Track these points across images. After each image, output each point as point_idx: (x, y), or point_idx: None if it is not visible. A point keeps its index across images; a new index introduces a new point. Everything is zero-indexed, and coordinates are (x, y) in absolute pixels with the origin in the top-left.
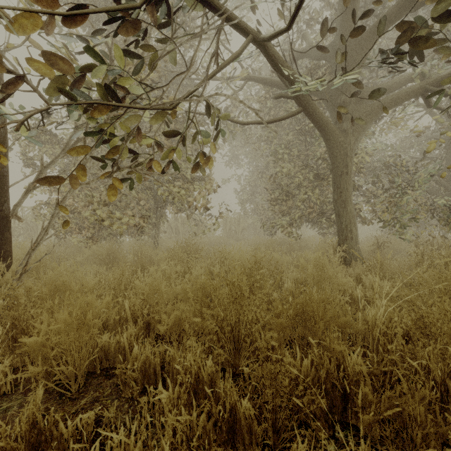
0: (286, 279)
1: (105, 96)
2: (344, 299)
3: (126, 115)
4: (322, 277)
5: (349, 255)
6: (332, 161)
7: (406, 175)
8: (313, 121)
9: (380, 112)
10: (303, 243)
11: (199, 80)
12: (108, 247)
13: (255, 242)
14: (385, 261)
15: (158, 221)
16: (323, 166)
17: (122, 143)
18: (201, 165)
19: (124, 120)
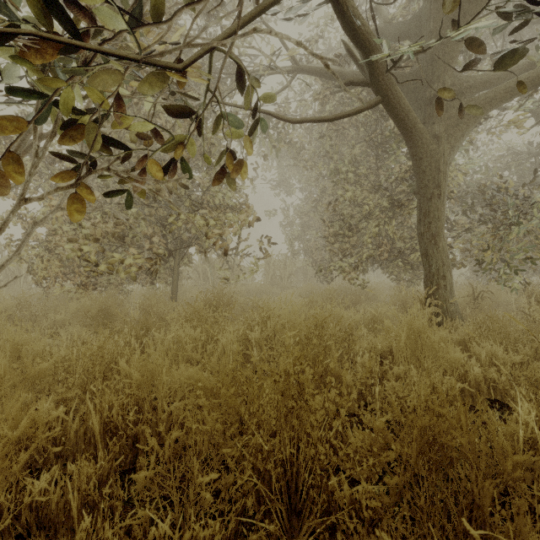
0: (360, 349)
1: (48, 28)
2: (460, 387)
3: (98, 76)
4: (419, 349)
5: (442, 311)
6: (419, 179)
7: (515, 201)
8: (396, 119)
9: (487, 108)
10: (370, 293)
11: (232, 76)
12: (102, 300)
13: (307, 292)
14: (504, 321)
15: (178, 264)
16: (399, 190)
17: (95, 128)
18: (232, 175)
19: (94, 85)
